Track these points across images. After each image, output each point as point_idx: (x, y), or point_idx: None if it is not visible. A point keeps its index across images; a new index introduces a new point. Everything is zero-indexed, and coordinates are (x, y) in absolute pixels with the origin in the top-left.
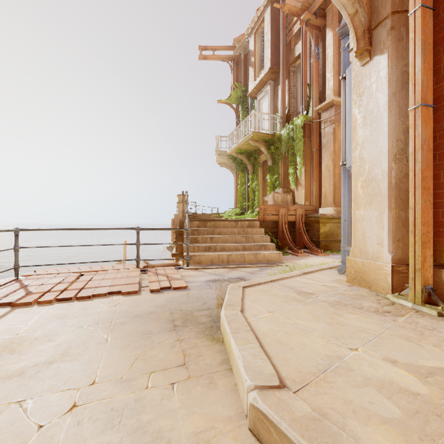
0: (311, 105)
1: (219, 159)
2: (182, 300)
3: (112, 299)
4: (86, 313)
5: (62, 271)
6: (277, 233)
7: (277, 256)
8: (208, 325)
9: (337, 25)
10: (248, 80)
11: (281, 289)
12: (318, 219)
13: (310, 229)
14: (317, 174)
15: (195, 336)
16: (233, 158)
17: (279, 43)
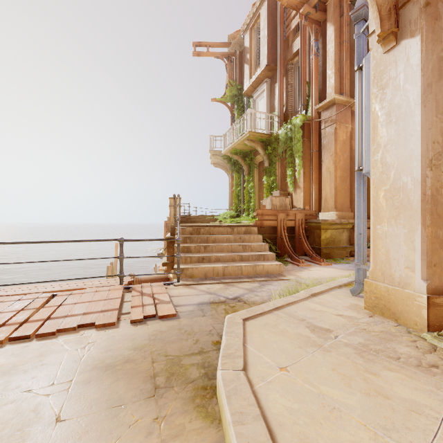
0: (311, 103)
1: (213, 160)
2: (168, 336)
3: (81, 335)
4: (41, 364)
5: (31, 290)
6: (276, 239)
7: (278, 267)
8: (200, 384)
9: (338, 19)
10: (244, 78)
11: (290, 323)
12: (319, 225)
13: (310, 235)
14: (317, 176)
15: (182, 409)
16: (228, 158)
17: (276, 39)
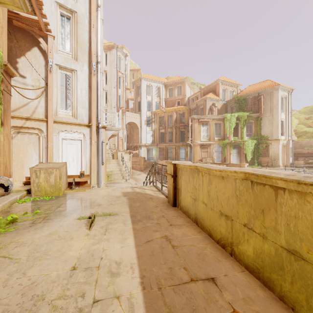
0: None
1: None
2: None
3: None
4: None
5: None
6: None
7: None
8: None
9: None
10: None
11: None
12: None
13: None
14: None
15: None
16: None
17: None
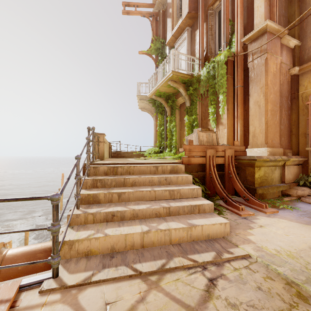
0: (235, 38)
1: (141, 104)
2: None
3: None
4: None
5: None
6: (204, 178)
7: (222, 228)
8: None
9: None
10: (166, 33)
11: None
12: (253, 162)
13: (240, 172)
14: (242, 112)
15: None
16: (153, 102)
17: None
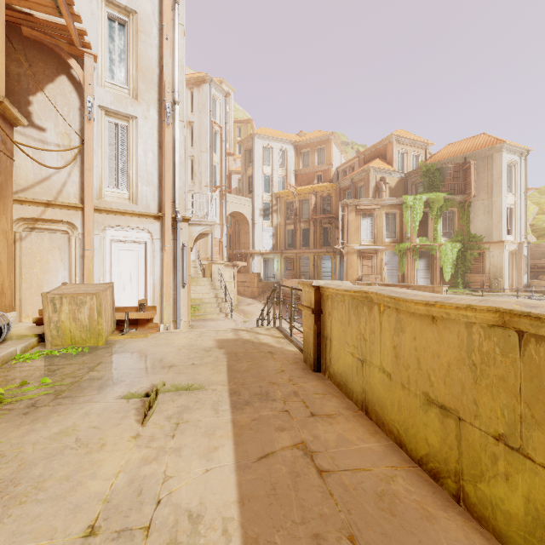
0: None
1: None
2: None
3: None
4: None
5: None
6: None
7: None
8: None
9: None
10: None
11: None
12: None
13: None
14: None
15: None
16: None
17: None
